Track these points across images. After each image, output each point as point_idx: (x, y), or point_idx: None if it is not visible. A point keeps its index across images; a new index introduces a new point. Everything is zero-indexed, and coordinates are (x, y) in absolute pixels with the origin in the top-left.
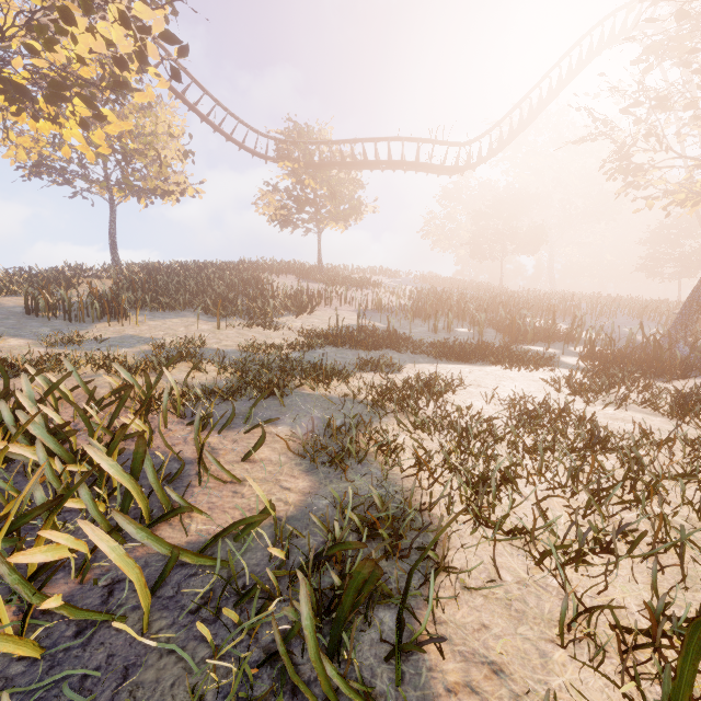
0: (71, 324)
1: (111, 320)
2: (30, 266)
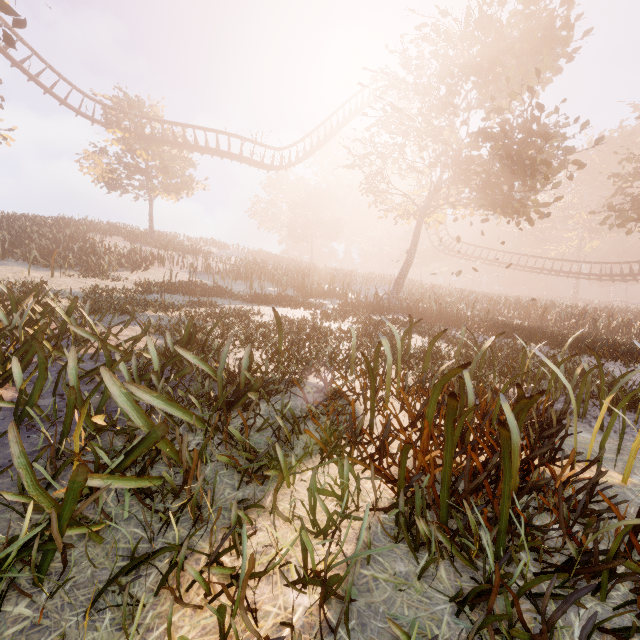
0: None
1: None
2: None
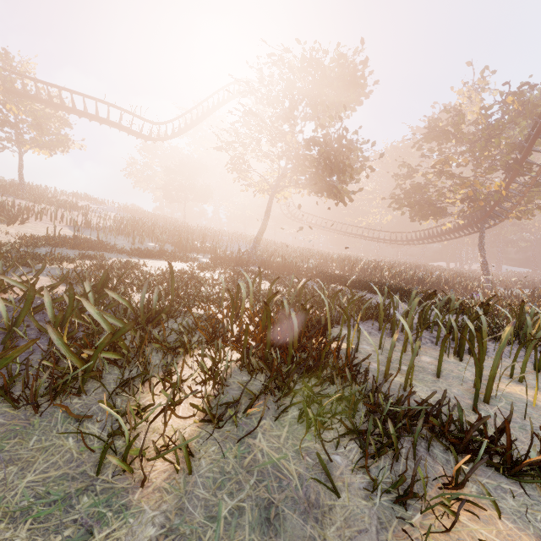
0: None
1: None
2: None
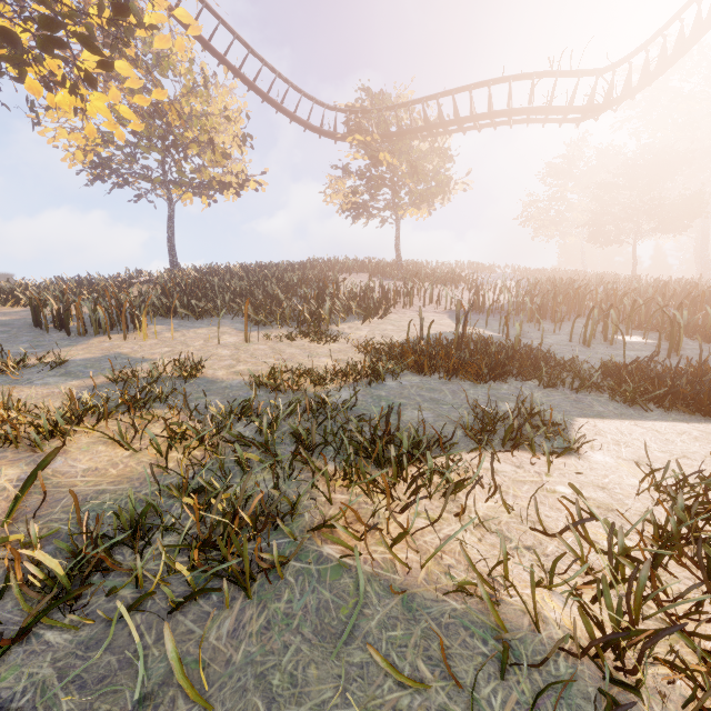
0: (65, 338)
1: (122, 331)
2: (89, 274)
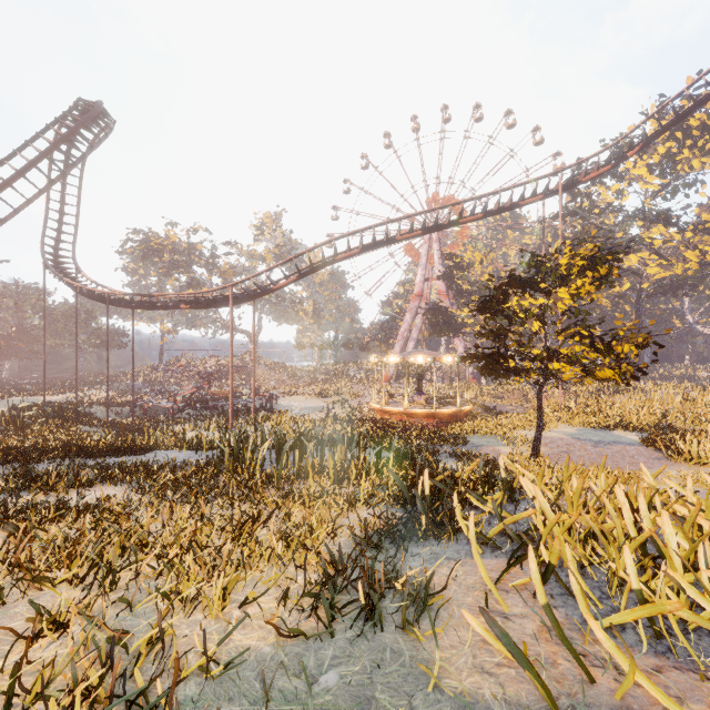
0: None
1: None
2: None
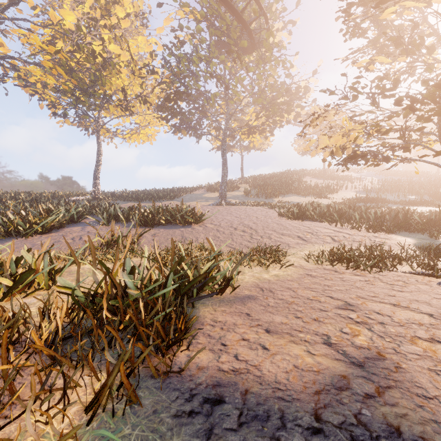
0: (267, 199)
1: (273, 198)
2: (219, 181)
